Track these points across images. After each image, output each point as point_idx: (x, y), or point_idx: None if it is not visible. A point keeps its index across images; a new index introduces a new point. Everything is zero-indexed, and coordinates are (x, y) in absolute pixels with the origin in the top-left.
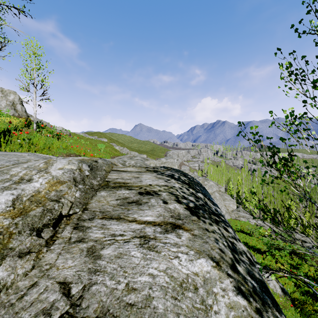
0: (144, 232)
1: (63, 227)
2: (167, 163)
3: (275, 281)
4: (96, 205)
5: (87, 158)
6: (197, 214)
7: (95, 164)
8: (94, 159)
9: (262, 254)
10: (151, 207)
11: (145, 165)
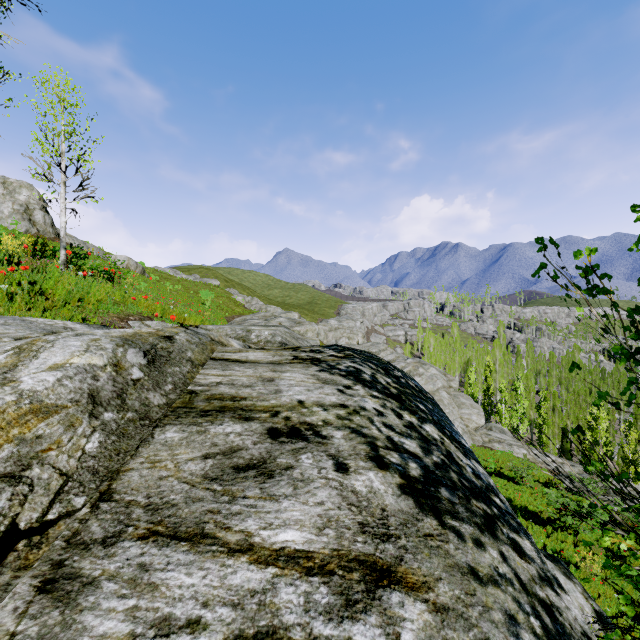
0: (273, 608)
1: (4, 585)
2: (342, 329)
3: (581, 597)
4: (140, 481)
5: (149, 331)
6: (435, 505)
7: (164, 347)
8: (168, 331)
9: (544, 525)
10: (300, 486)
11: (294, 339)
